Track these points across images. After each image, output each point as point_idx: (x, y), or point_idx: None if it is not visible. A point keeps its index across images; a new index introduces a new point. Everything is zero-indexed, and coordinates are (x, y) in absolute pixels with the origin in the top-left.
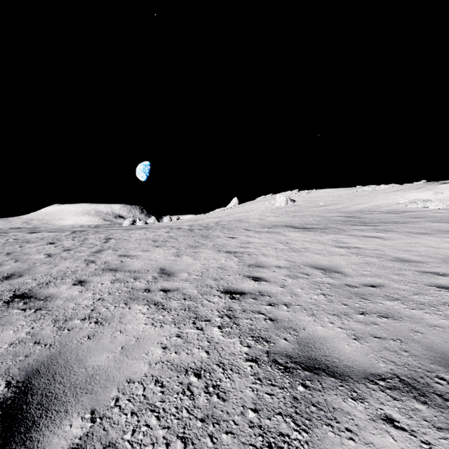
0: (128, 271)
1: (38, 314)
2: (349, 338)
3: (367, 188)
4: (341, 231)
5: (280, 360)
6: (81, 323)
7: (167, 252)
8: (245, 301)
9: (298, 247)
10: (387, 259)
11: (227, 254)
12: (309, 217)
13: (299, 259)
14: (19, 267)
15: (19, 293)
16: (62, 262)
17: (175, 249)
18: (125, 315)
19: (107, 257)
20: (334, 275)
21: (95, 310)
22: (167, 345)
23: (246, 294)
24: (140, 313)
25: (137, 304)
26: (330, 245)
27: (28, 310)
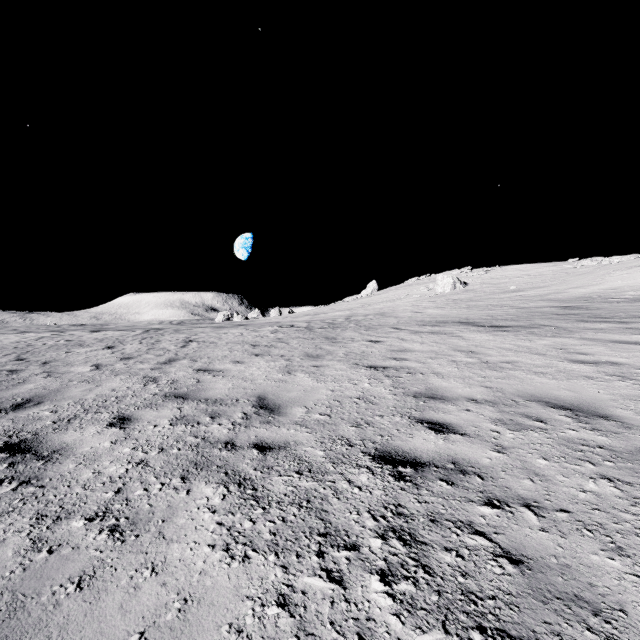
0: (204, 399)
1: (16, 496)
2: None
3: (588, 262)
4: (564, 332)
5: None
6: (83, 531)
7: (271, 365)
8: (429, 487)
9: (496, 360)
10: None
11: (371, 371)
12: (496, 308)
13: (509, 385)
14: (45, 387)
15: (15, 440)
16: (110, 379)
17: (285, 360)
18: (175, 512)
19: (178, 373)
20: (602, 424)
21: (123, 492)
22: None
23: (426, 466)
24: (206, 510)
25: (204, 480)
26: (555, 357)
27: (6, 483)
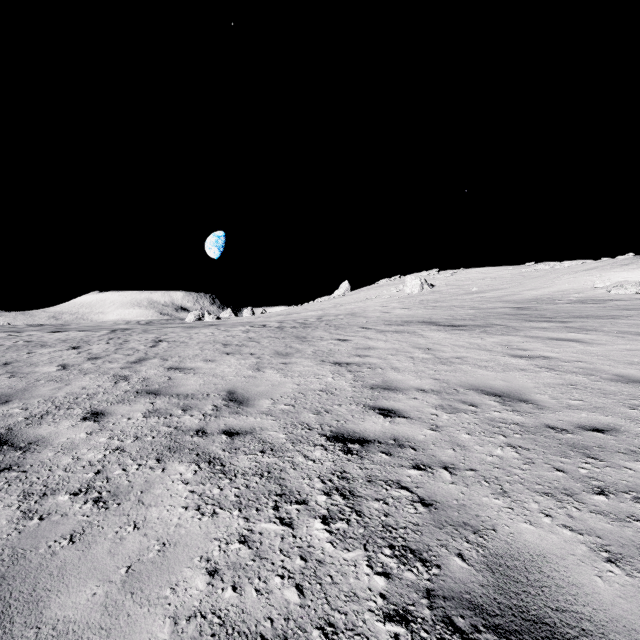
0: (175, 395)
1: (0, 480)
2: (597, 558)
3: (542, 266)
4: (512, 331)
5: (459, 619)
6: (69, 503)
7: (242, 362)
8: (371, 458)
9: (448, 356)
10: (604, 378)
11: (336, 367)
12: (458, 308)
13: (454, 377)
14: (11, 387)
15: None
16: (78, 378)
17: (255, 358)
18: (152, 485)
19: (149, 371)
20: (521, 406)
21: (103, 473)
22: (218, 565)
23: (371, 443)
24: (180, 482)
25: (178, 460)
26: (499, 352)
27: None
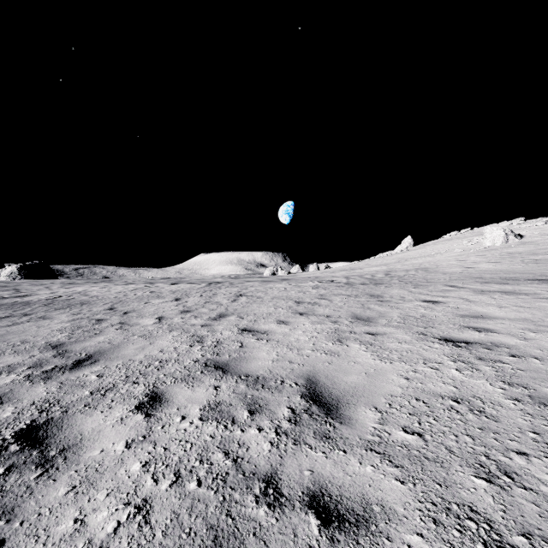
0: (244, 375)
1: None
2: None
3: None
4: None
5: None
6: None
7: (318, 328)
8: None
9: None
10: None
11: (450, 347)
12: None
13: None
14: (110, 341)
15: (41, 420)
16: (164, 335)
17: (332, 322)
18: None
19: (224, 332)
20: None
21: None
22: None
23: None
24: None
25: None
26: None
27: None
